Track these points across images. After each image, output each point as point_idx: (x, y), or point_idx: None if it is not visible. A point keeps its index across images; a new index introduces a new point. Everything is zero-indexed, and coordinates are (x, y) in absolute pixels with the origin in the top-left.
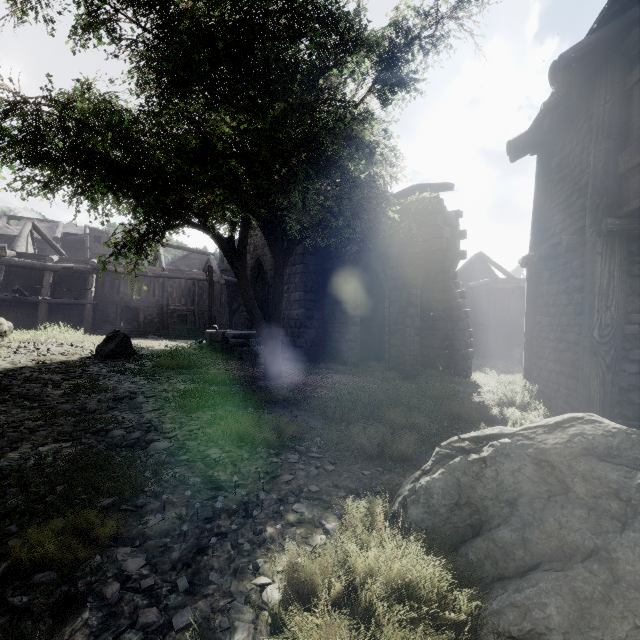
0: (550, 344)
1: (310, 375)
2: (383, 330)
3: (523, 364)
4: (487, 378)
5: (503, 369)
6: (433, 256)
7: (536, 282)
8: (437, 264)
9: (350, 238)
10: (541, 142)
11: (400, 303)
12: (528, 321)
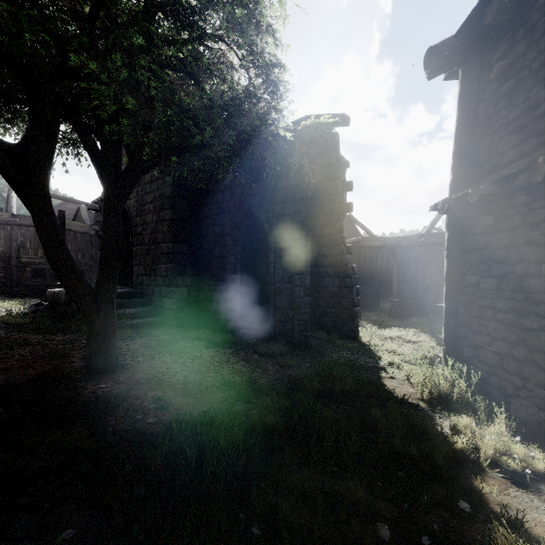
0: (498, 316)
1: (169, 356)
2: (266, 286)
3: (443, 336)
4: (371, 335)
5: (378, 322)
6: (326, 202)
7: (462, 232)
8: (323, 216)
9: (229, 181)
10: (469, 52)
11: (287, 257)
12: (452, 282)
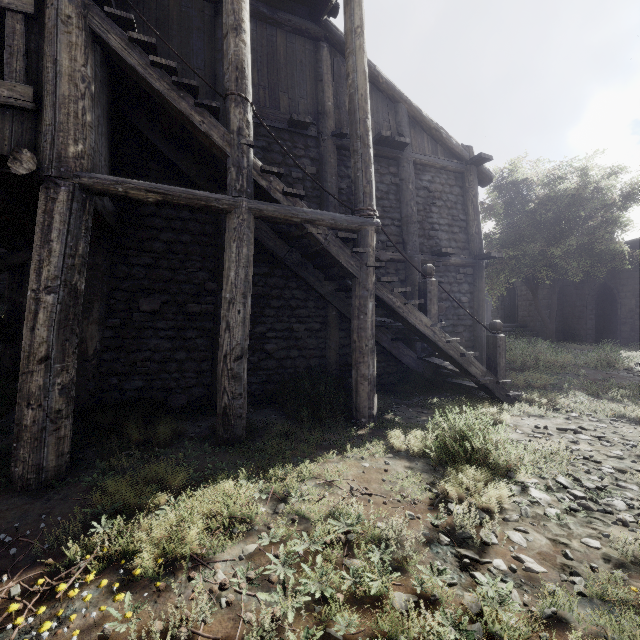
0: None
1: None
2: (611, 324)
3: None
4: None
5: None
6: None
7: None
8: None
9: None
10: None
11: (629, 306)
12: None
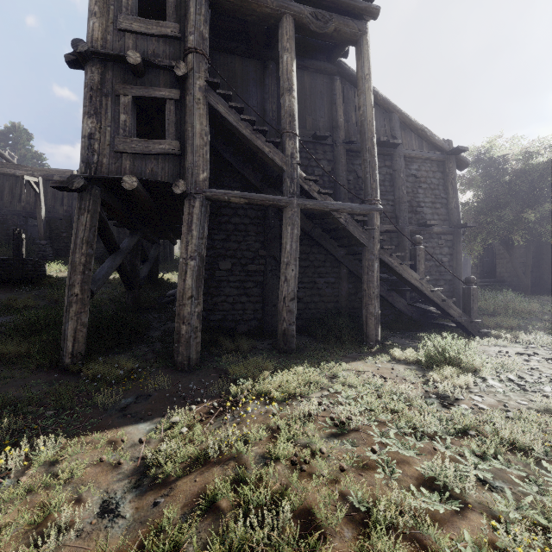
0: None
1: None
2: None
3: None
4: None
5: None
6: None
7: None
8: None
9: None
10: None
11: None
12: None
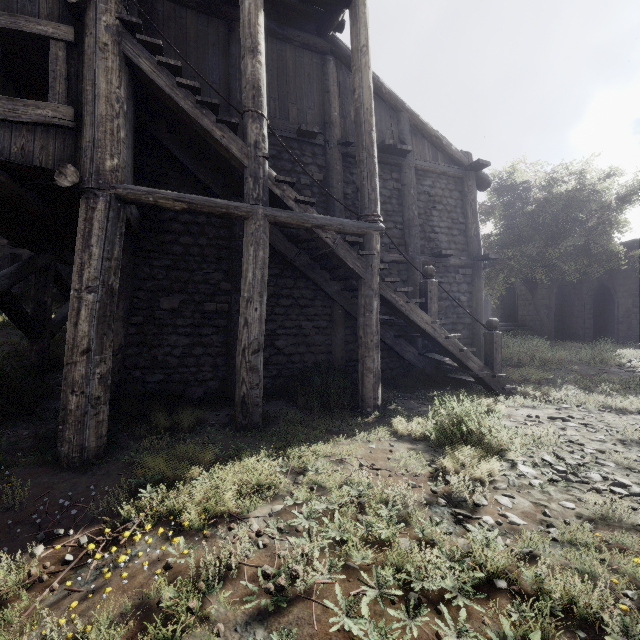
0: None
1: None
2: (609, 323)
3: None
4: None
5: None
6: None
7: None
8: None
9: None
10: None
11: (626, 306)
12: None
